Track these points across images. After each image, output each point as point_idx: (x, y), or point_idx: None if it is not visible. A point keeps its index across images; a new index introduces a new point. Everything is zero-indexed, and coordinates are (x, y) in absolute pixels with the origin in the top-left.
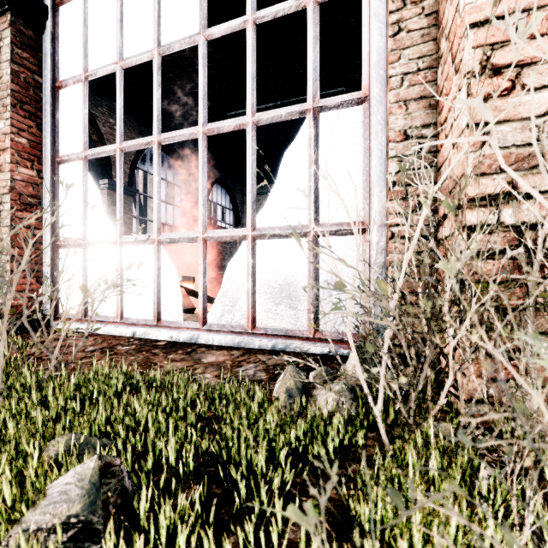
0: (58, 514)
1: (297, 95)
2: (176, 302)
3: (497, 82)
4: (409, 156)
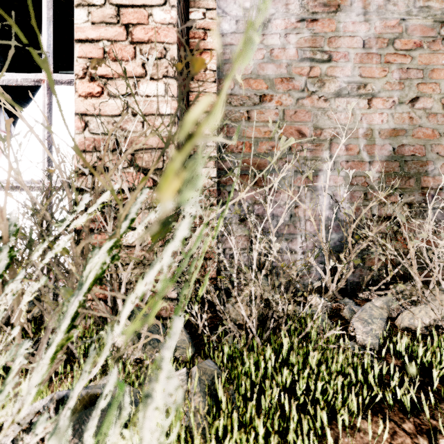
0: None
1: None
2: None
3: (94, 86)
4: None
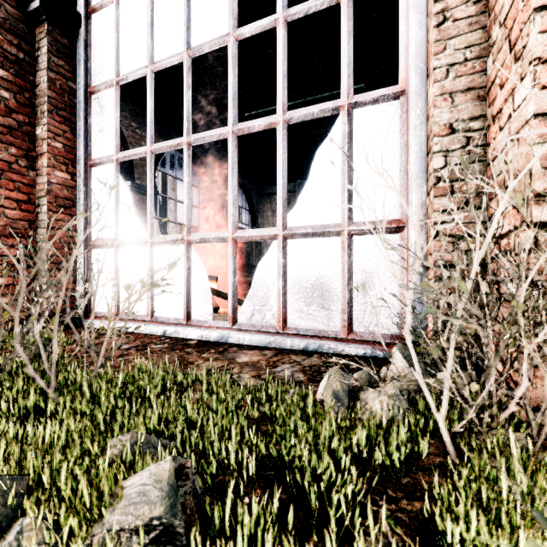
0: (141, 515)
1: (315, 93)
2: (206, 302)
3: None
4: (455, 150)
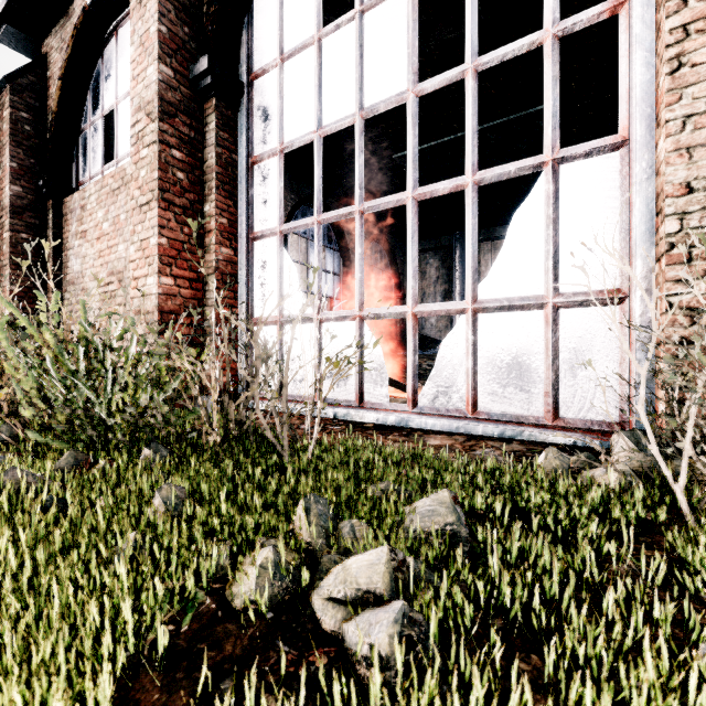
0: (437, 522)
1: (485, 121)
2: (381, 382)
3: None
4: (694, 212)
